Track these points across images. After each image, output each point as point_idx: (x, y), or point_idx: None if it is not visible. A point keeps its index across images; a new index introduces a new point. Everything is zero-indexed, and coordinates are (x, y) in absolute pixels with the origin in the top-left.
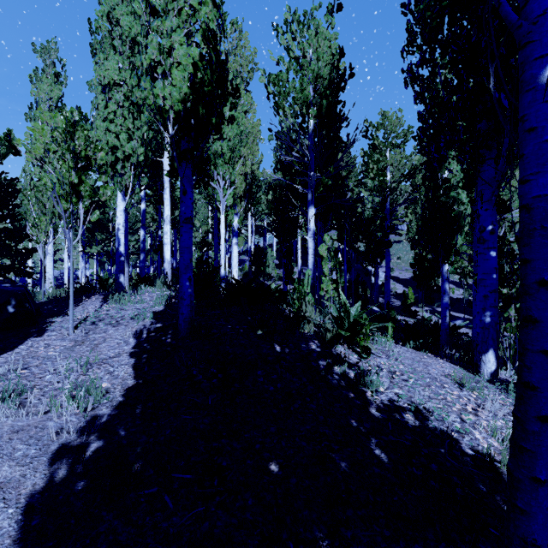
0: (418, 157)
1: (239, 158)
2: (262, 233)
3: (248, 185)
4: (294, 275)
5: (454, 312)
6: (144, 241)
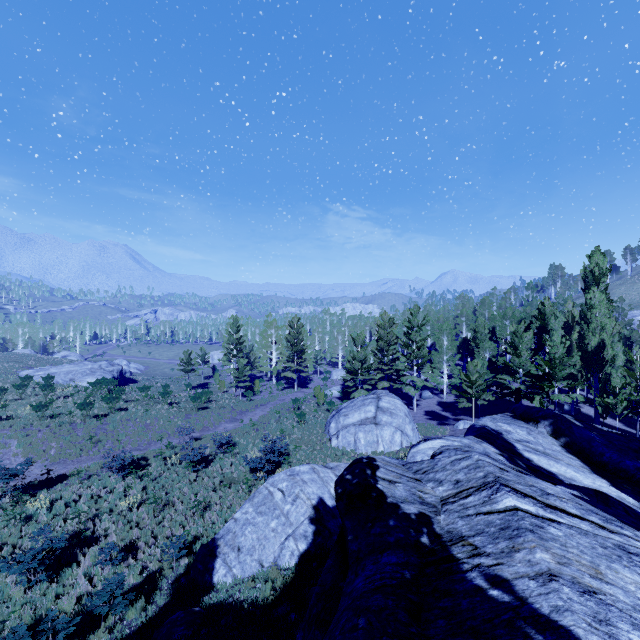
0: None
1: None
2: None
3: None
4: None
5: None
6: None
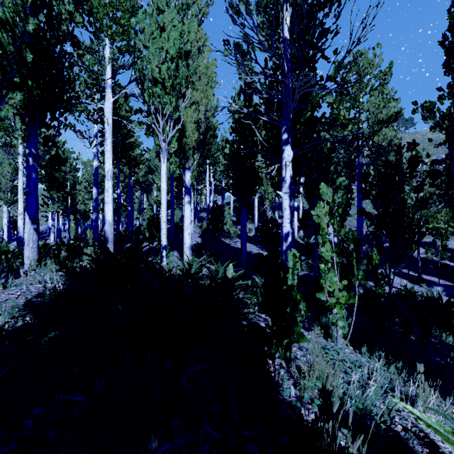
0: (394, 104)
1: (191, 104)
2: (220, 192)
3: (202, 134)
4: (250, 232)
5: (424, 275)
6: (96, 199)
